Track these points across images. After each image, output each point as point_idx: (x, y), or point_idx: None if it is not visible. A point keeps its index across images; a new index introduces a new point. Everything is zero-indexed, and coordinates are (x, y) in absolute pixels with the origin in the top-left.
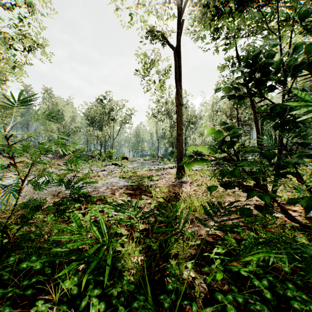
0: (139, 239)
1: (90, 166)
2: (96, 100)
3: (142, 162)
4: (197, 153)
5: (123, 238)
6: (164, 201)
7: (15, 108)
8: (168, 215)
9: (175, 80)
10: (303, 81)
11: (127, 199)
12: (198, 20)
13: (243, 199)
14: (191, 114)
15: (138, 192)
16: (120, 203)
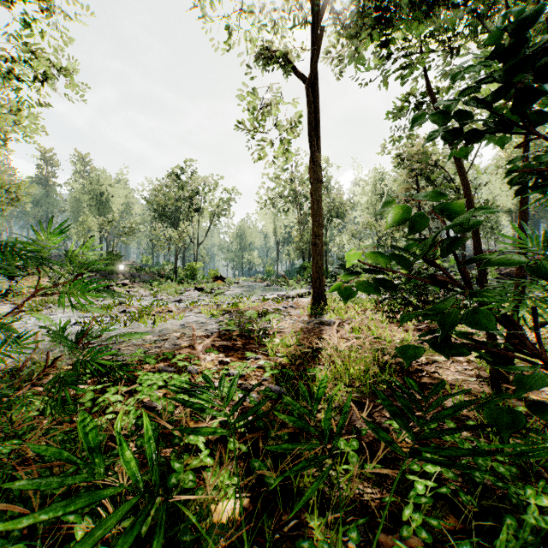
0: (238, 452)
1: (156, 294)
2: (168, 175)
3: (249, 285)
4: (347, 270)
5: (203, 455)
6: (290, 363)
7: (22, 189)
8: (302, 410)
9: (310, 135)
10: (536, 141)
11: (219, 358)
12: (350, 28)
13: (441, 358)
14: (337, 200)
15: (240, 343)
16: (204, 366)
